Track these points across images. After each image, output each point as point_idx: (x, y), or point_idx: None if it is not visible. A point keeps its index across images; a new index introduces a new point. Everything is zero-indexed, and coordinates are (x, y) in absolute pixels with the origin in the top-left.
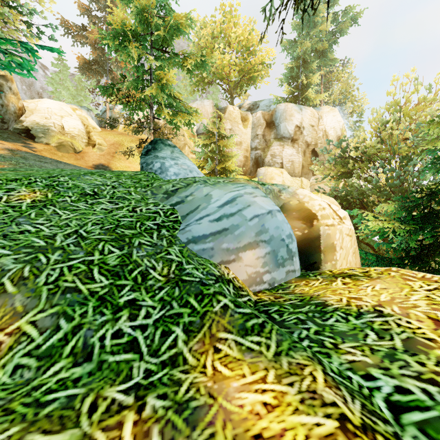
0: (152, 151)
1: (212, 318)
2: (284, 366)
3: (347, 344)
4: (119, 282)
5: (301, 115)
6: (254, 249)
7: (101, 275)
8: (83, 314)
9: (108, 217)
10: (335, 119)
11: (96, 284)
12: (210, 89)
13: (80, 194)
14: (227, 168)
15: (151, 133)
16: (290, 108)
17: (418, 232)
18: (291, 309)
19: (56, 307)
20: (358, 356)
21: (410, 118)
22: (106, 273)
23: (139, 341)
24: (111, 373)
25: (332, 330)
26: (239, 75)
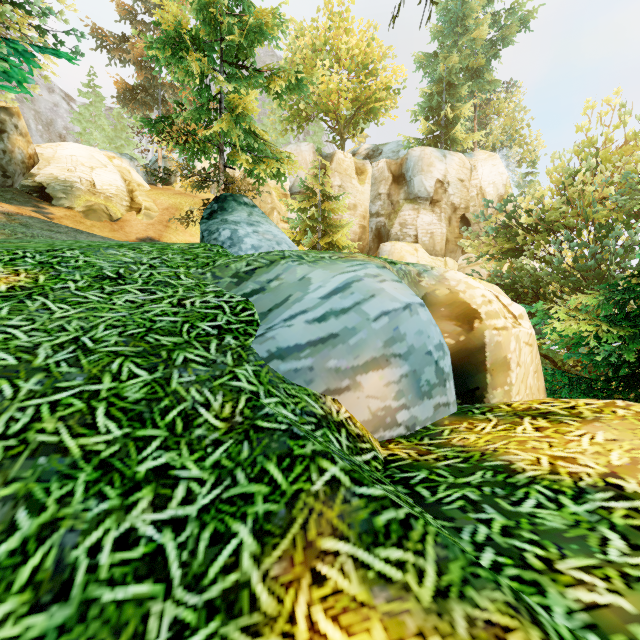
0: (218, 213)
1: (309, 506)
2: (461, 630)
3: (571, 560)
4: (142, 433)
5: (445, 165)
6: (381, 368)
7: (109, 419)
8: (64, 498)
9: (136, 315)
10: (496, 170)
11: (98, 436)
12: (310, 127)
13: (93, 277)
14: (335, 244)
15: (221, 189)
16: (428, 154)
17: (637, 339)
18: (449, 477)
19: (13, 485)
20: (601, 593)
21: (611, 166)
22: (119, 415)
23: (167, 554)
24: (104, 629)
25: (534, 526)
26: (353, 106)
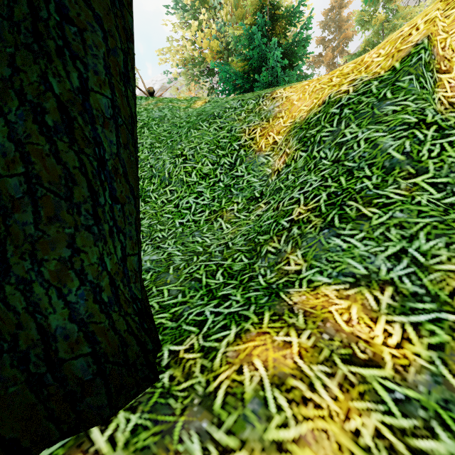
0: None
1: None
2: None
3: None
4: None
5: None
6: None
7: None
8: None
9: None
10: None
11: None
12: None
13: None
14: None
15: None
16: None
17: None
18: None
19: None
20: None
21: None
22: None
23: None
24: None
25: None
26: None
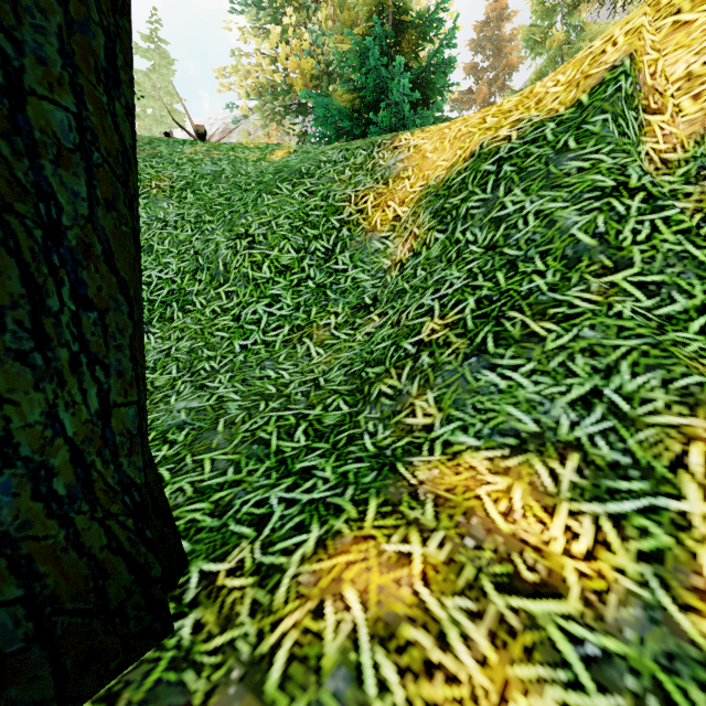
0: None
1: None
2: None
3: None
4: None
5: None
6: None
7: None
8: None
9: None
10: None
11: None
12: None
13: None
14: None
15: None
16: None
17: None
18: None
19: None
20: None
21: None
22: None
23: None
24: None
25: None
26: None
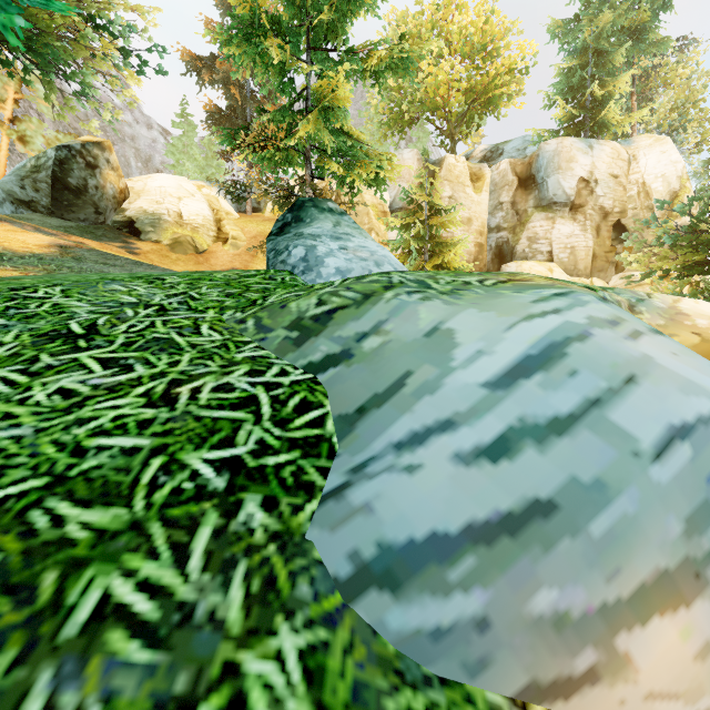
0: (292, 225)
1: None
2: None
3: None
4: None
5: (591, 158)
6: (683, 603)
7: None
8: None
9: (48, 434)
10: (667, 158)
11: None
12: (413, 133)
13: (39, 334)
14: (445, 267)
15: None
16: (568, 146)
17: None
18: None
19: None
20: None
21: None
22: None
23: None
24: None
25: None
26: (466, 99)
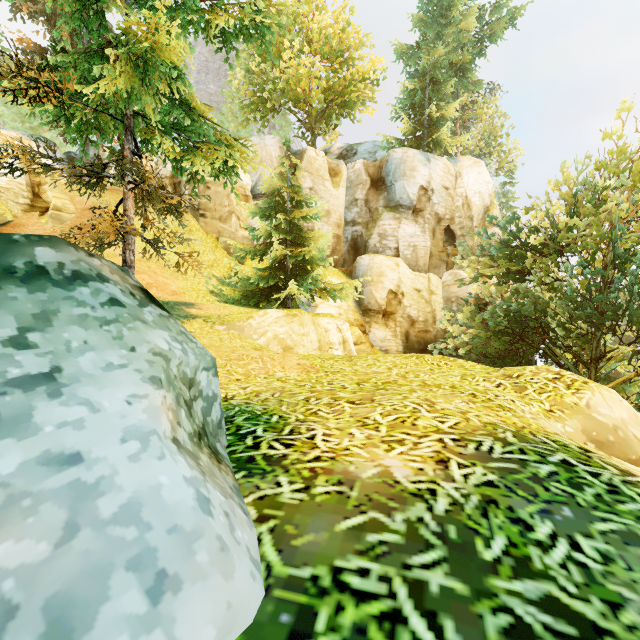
0: None
1: None
2: None
3: None
4: None
5: (429, 170)
6: None
7: None
8: None
9: None
10: (482, 178)
11: None
12: (276, 121)
13: None
14: (306, 260)
15: (127, 191)
16: (411, 156)
17: None
18: None
19: None
20: None
21: None
22: None
23: None
24: None
25: None
26: (325, 97)
